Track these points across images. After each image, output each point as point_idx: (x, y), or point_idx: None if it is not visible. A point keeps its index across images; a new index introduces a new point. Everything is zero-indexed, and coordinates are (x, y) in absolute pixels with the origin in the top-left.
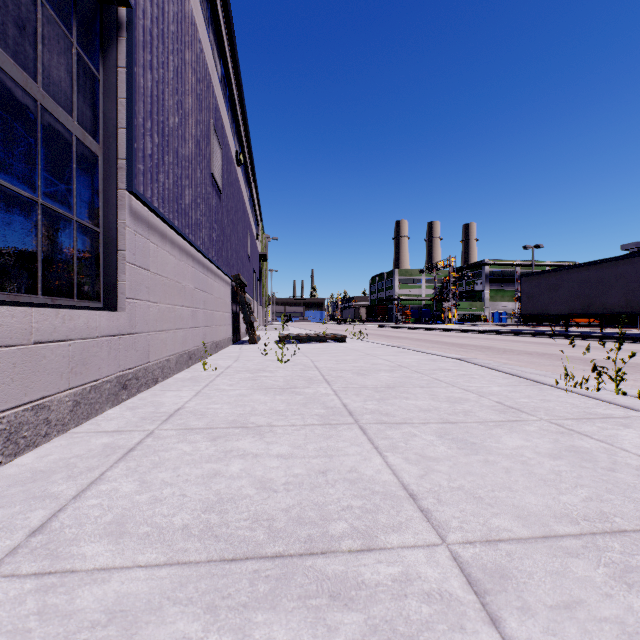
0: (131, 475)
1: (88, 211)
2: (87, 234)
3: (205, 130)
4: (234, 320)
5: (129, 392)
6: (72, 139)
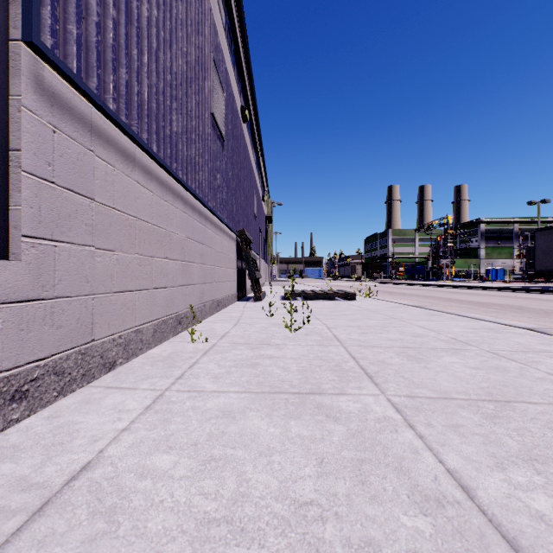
0: None
1: None
2: None
3: (202, 59)
4: (239, 276)
5: (34, 401)
6: None
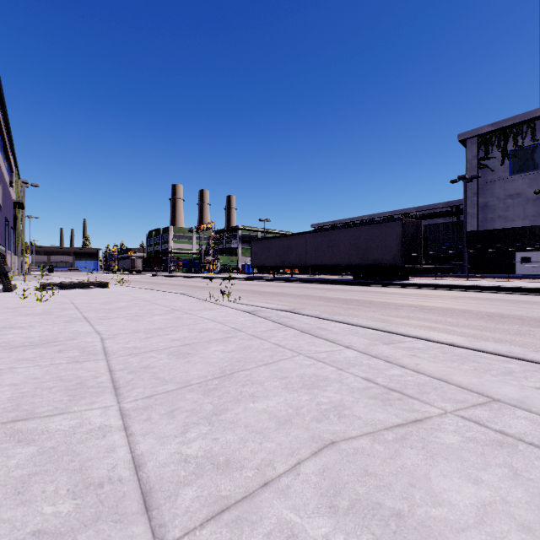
0: None
1: None
2: None
3: None
4: None
5: None
6: None
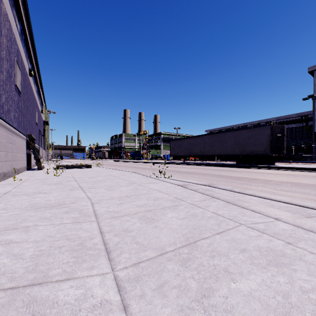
0: (0, 203)
1: None
2: None
3: (12, 64)
4: (28, 158)
5: None
6: None
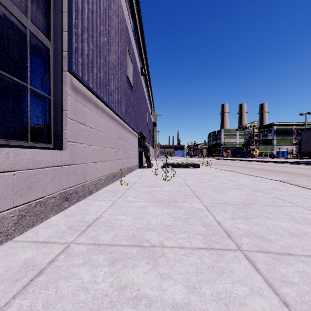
0: None
1: (41, 83)
2: (40, 98)
3: (123, 51)
4: (139, 155)
5: (70, 202)
6: (26, 31)
